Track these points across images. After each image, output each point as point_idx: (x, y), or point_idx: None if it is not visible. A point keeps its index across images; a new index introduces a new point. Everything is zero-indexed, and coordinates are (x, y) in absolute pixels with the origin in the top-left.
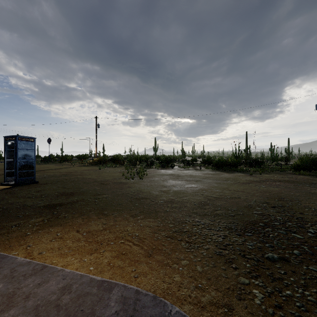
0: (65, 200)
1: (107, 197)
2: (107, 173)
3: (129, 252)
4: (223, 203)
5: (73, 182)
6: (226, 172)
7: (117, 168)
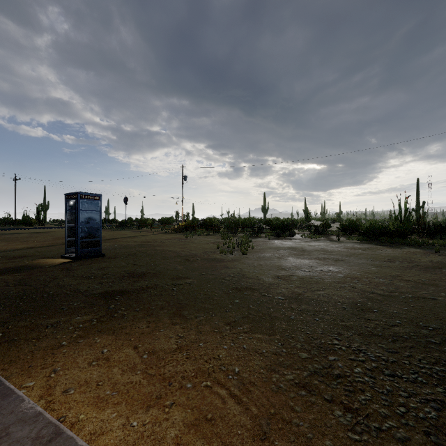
0: (131, 285)
1: (191, 284)
2: (195, 244)
3: (220, 418)
4: (402, 309)
5: (148, 256)
6: (385, 246)
7: (209, 237)
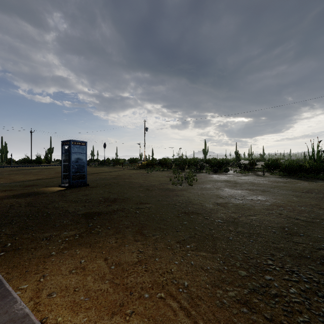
0: (106, 208)
1: (150, 208)
2: (154, 177)
3: None
4: None
5: (119, 186)
6: (302, 180)
7: (164, 172)
